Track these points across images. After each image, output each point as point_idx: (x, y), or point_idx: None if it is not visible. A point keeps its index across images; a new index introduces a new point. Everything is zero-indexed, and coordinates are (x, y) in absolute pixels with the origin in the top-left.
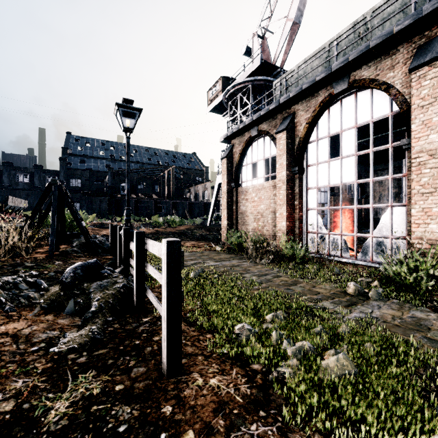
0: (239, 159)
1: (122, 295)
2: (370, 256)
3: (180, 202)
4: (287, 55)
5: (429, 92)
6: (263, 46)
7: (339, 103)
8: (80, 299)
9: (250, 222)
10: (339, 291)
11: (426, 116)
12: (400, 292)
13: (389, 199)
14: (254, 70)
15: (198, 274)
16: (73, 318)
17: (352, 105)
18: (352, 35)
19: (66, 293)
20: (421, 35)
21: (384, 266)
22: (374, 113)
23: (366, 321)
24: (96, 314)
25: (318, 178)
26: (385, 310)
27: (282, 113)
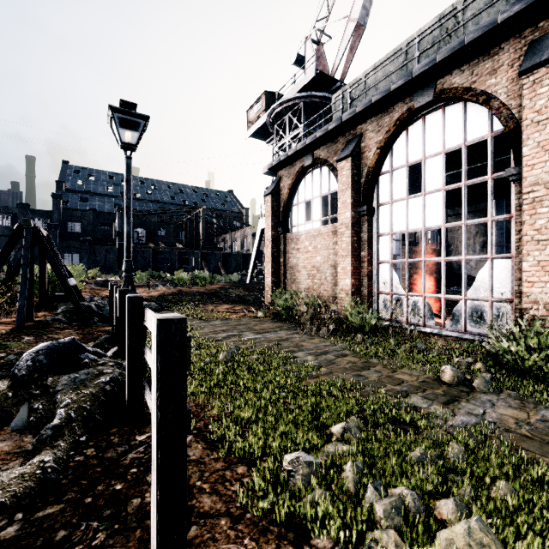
0: (288, 197)
1: (107, 395)
2: (463, 325)
3: (212, 253)
4: (348, 66)
5: (547, 103)
6: (319, 53)
7: (420, 121)
8: (39, 403)
9: (302, 278)
10: (430, 377)
11: (542, 135)
12: (513, 378)
13: (489, 249)
14: (308, 83)
15: (230, 354)
16: (21, 438)
17: (439, 123)
18: (437, 32)
19: (17, 394)
20: (534, 27)
21: (491, 341)
22: (467, 135)
23: (480, 430)
24: (59, 430)
25: (393, 221)
26: (502, 409)
27: (345, 135)
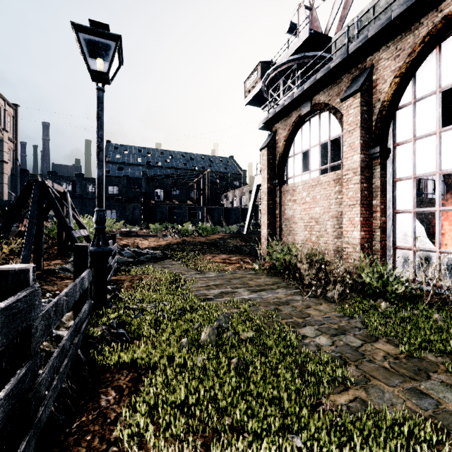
0: (283, 148)
1: None
2: None
3: (215, 208)
4: (342, 22)
5: None
6: (311, 18)
7: None
8: None
9: (299, 230)
10: None
11: None
12: None
13: None
14: (301, 45)
15: (215, 331)
16: None
17: None
18: None
19: None
20: None
21: None
22: None
23: None
24: None
25: (416, 161)
26: None
27: (350, 71)
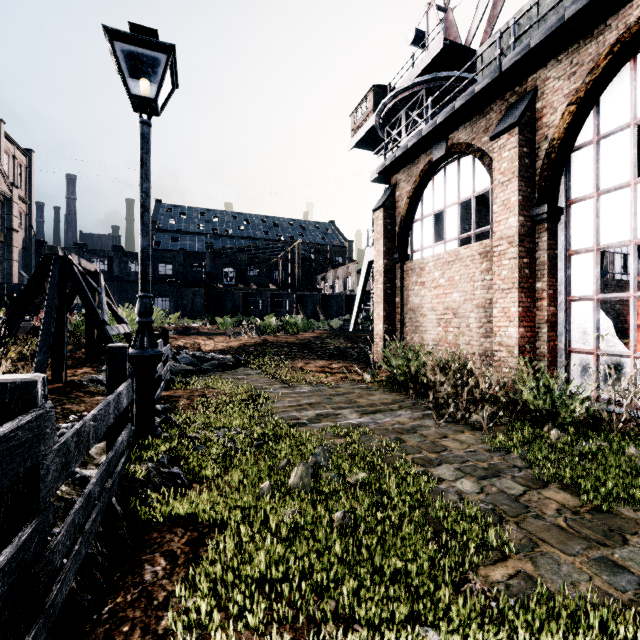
0: (407, 209)
1: None
2: None
3: (309, 294)
4: (491, 29)
5: None
6: (446, 23)
7: None
8: None
9: (429, 326)
10: None
11: None
12: None
13: None
14: (432, 61)
15: (310, 471)
16: None
17: None
18: None
19: None
20: None
21: None
22: None
23: None
24: None
25: (601, 226)
26: None
27: (503, 97)
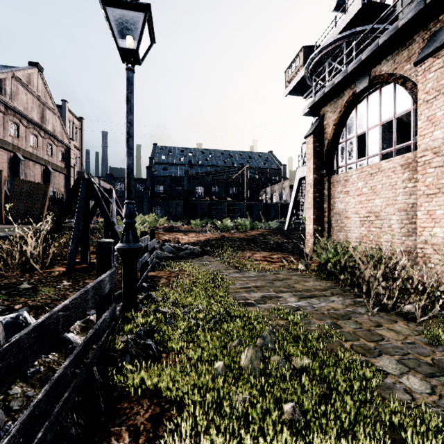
0: (333, 134)
1: None
2: None
3: (254, 203)
4: None
5: None
6: None
7: None
8: None
9: (352, 226)
10: None
11: None
12: None
13: None
14: (351, 19)
15: (259, 354)
16: None
17: None
18: None
19: None
20: None
21: None
22: None
23: None
24: None
25: None
26: None
27: (426, 27)
